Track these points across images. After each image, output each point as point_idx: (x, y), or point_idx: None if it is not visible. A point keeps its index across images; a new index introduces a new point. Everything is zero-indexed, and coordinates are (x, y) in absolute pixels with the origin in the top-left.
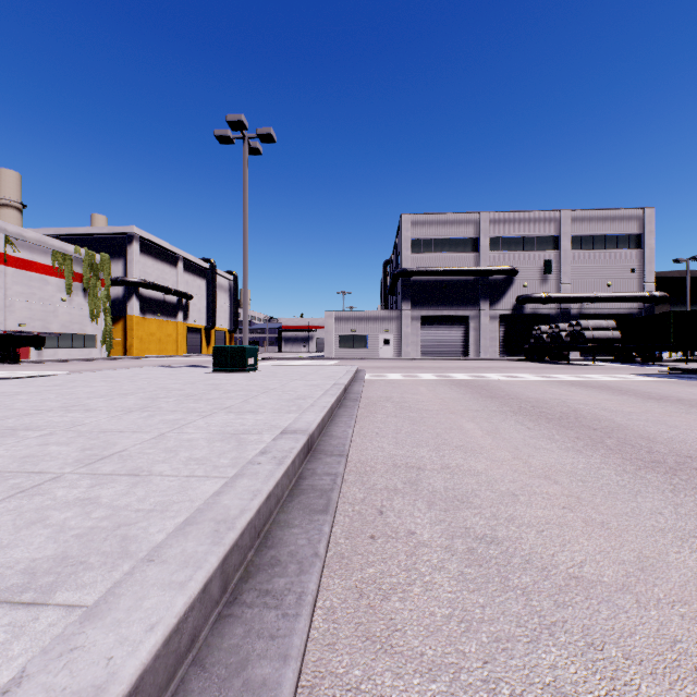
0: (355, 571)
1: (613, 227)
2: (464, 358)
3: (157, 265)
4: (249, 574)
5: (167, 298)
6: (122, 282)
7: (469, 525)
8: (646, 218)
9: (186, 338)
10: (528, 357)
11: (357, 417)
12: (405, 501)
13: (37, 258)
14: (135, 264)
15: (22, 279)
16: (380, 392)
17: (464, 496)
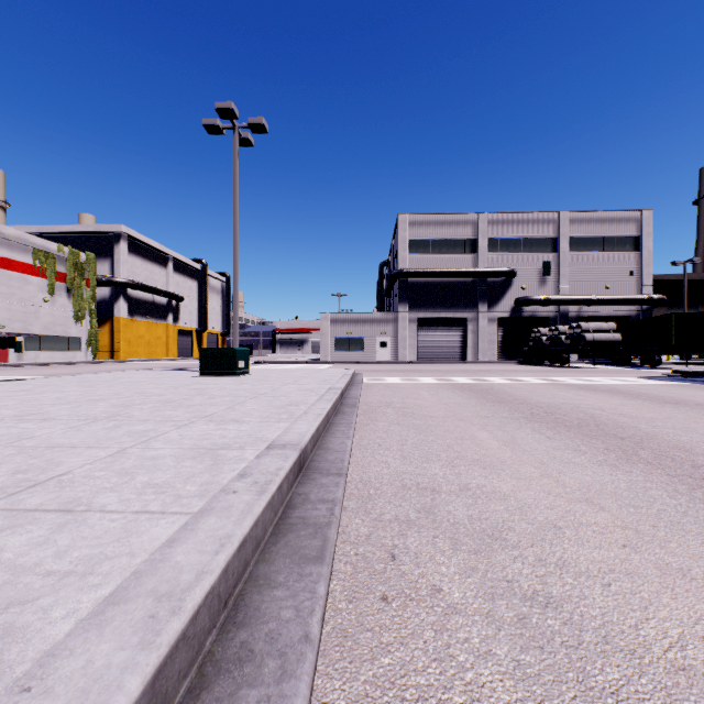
0: (364, 662)
1: (612, 228)
2: (462, 362)
3: (146, 265)
4: (204, 681)
5: (156, 300)
6: (109, 283)
7: (511, 576)
8: (644, 220)
9: (177, 340)
10: (527, 360)
11: (356, 425)
12: (422, 538)
13: (17, 256)
14: (123, 263)
15: (0, 278)
16: (379, 397)
17: (495, 529)
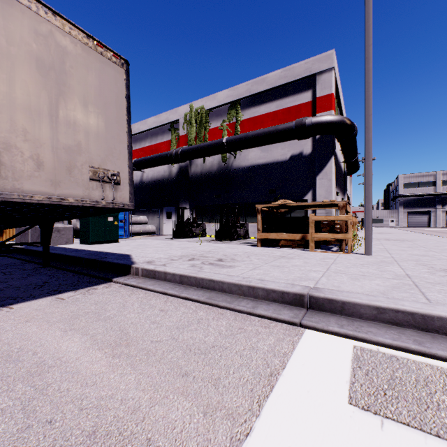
0: None
1: None
2: (427, 227)
3: None
4: None
5: None
6: None
7: None
8: None
9: None
10: None
11: None
12: None
13: None
14: None
15: None
16: None
17: None
